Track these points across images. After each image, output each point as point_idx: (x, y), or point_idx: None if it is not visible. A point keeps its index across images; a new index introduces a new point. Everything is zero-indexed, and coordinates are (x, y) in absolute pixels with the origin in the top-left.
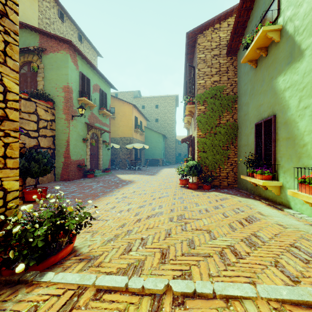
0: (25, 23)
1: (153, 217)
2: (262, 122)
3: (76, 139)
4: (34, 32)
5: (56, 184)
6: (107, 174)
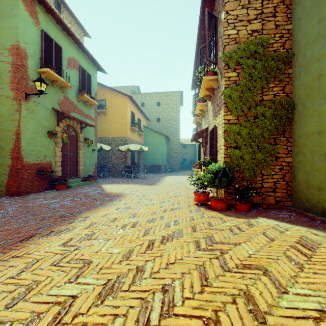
0: None
1: None
2: None
3: (34, 131)
4: None
5: None
6: (90, 184)
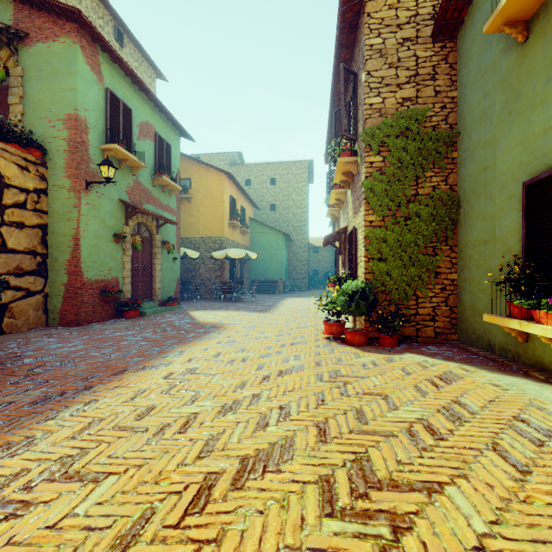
0: None
1: (261, 472)
2: (550, 175)
3: (97, 234)
4: None
5: (45, 333)
6: (171, 310)
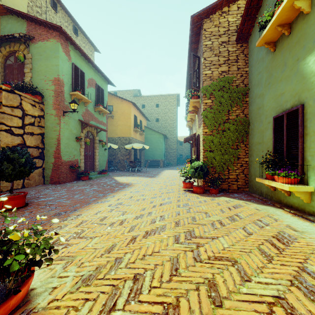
0: (10, 8)
1: (153, 234)
2: (283, 115)
3: (68, 137)
4: (21, 19)
5: (44, 187)
6: (104, 176)
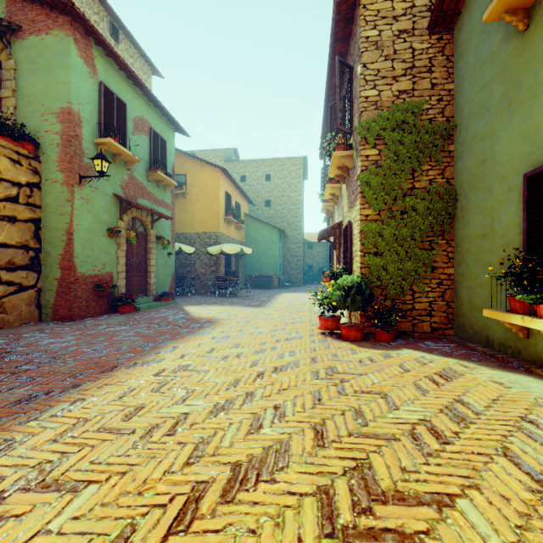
0: None
1: (253, 481)
2: None
3: (91, 228)
4: None
5: (37, 328)
6: (166, 305)
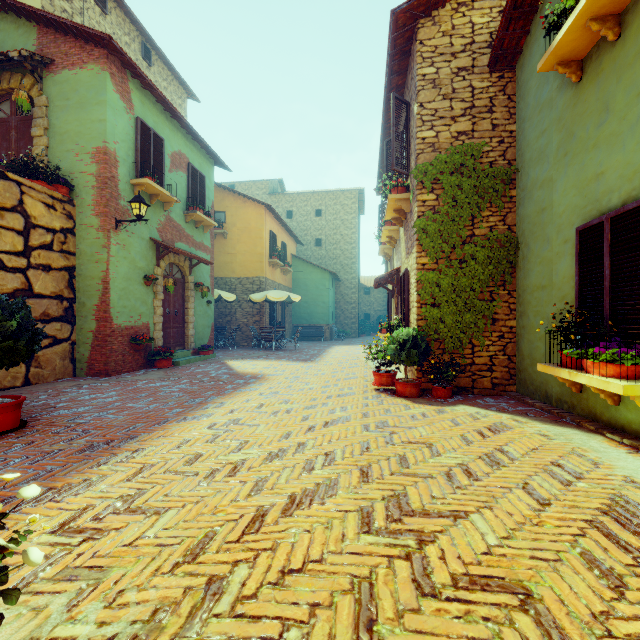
0: None
1: (308, 504)
2: (601, 222)
3: (127, 276)
4: (25, 21)
5: (74, 383)
6: (206, 360)
